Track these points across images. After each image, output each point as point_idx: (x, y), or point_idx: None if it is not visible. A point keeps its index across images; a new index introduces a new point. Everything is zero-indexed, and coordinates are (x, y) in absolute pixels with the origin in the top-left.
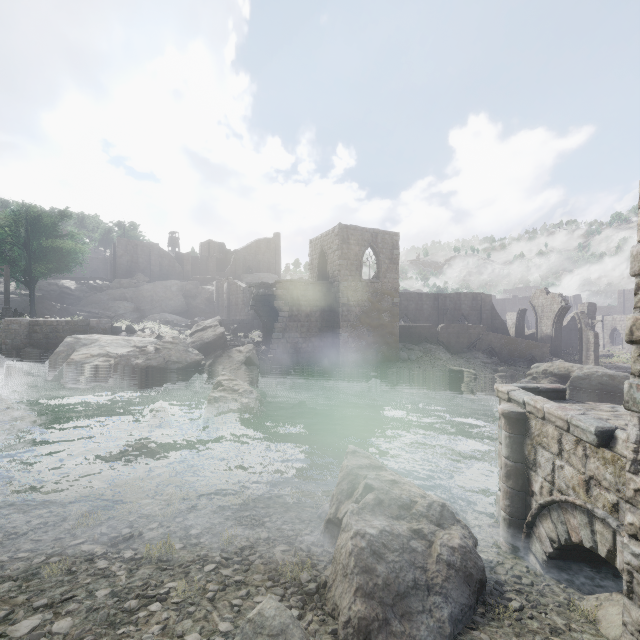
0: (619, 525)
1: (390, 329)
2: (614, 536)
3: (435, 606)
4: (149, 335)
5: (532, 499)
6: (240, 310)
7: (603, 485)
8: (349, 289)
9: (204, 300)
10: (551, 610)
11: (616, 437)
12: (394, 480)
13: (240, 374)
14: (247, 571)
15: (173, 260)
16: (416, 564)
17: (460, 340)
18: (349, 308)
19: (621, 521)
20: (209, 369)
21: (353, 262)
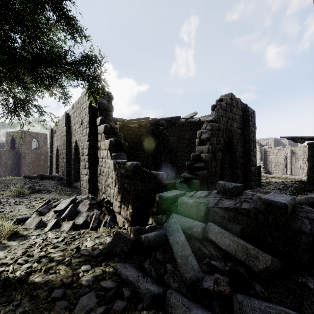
0: None
1: (44, 166)
2: None
3: None
4: None
5: None
6: None
7: None
8: (26, 153)
9: None
10: None
11: None
12: None
13: None
14: None
15: None
16: None
17: None
18: (26, 159)
19: None
20: None
21: (27, 143)
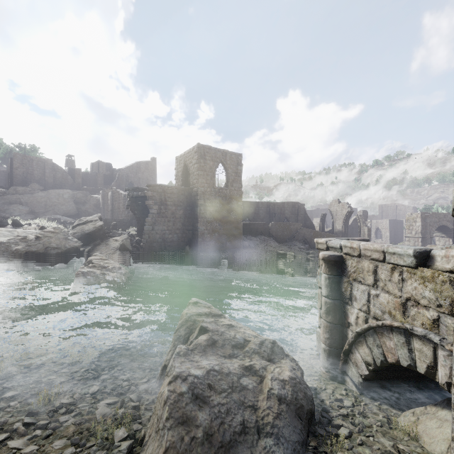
0: (442, 339)
1: (236, 224)
2: (435, 351)
3: (266, 452)
4: (34, 228)
5: (348, 330)
6: (121, 212)
7: (422, 304)
8: (205, 193)
9: (92, 206)
10: (376, 431)
11: (433, 256)
12: (231, 324)
13: (114, 257)
14: (49, 437)
15: (66, 174)
16: (246, 403)
17: (284, 233)
18: (205, 208)
19: (443, 335)
20: (87, 254)
21: (208, 173)
